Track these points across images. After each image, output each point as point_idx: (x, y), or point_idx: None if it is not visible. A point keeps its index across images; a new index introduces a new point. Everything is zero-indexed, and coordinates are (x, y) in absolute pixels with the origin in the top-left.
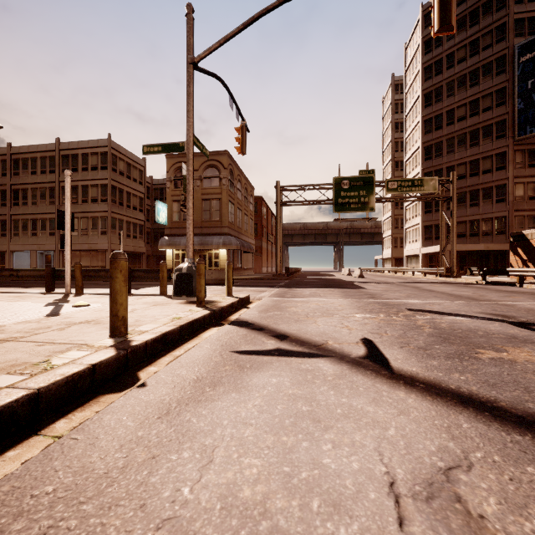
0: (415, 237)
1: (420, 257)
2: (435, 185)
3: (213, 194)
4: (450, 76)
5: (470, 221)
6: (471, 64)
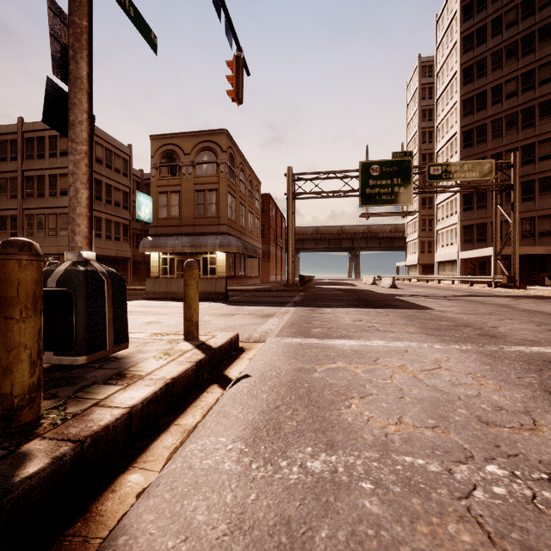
0: (449, 240)
1: (457, 263)
2: (491, 170)
3: (208, 183)
4: (497, 45)
5: (522, 218)
6: (525, 28)
